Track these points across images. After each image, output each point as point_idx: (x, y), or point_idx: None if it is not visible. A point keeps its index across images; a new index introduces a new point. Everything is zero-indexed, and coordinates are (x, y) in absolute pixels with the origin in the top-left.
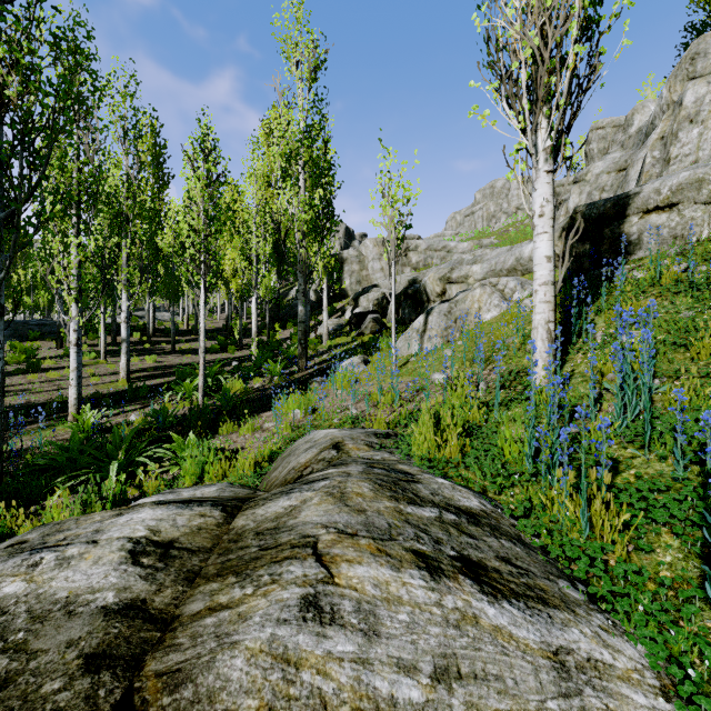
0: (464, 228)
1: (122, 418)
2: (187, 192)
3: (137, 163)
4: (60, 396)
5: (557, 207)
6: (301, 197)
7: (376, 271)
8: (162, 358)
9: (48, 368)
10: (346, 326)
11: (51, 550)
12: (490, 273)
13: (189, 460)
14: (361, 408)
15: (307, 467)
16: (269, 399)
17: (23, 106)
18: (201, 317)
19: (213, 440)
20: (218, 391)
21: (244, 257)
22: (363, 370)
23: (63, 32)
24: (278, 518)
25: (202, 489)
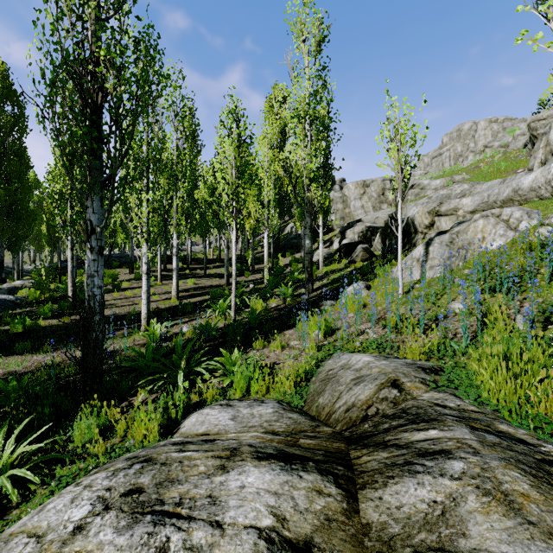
0: (432, 168)
1: (177, 329)
2: (223, 153)
3: (183, 137)
4: (134, 309)
5: (531, 141)
6: (308, 150)
7: (357, 208)
8: (198, 281)
9: (125, 288)
10: (334, 254)
11: (174, 525)
12: (482, 205)
13: (239, 375)
14: (379, 332)
15: (369, 405)
16: (287, 318)
17: (117, 94)
18: (233, 251)
19: (249, 353)
20: (243, 309)
21: (259, 202)
22: (367, 295)
23: (143, 35)
24: (430, 524)
25: (258, 408)
